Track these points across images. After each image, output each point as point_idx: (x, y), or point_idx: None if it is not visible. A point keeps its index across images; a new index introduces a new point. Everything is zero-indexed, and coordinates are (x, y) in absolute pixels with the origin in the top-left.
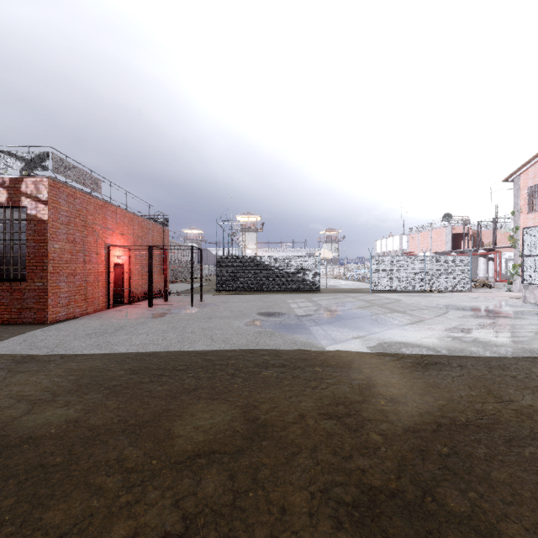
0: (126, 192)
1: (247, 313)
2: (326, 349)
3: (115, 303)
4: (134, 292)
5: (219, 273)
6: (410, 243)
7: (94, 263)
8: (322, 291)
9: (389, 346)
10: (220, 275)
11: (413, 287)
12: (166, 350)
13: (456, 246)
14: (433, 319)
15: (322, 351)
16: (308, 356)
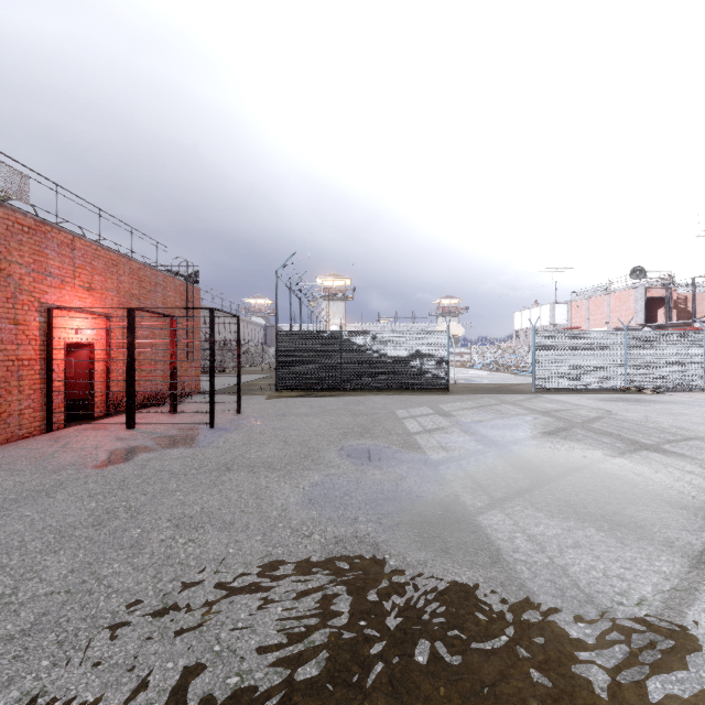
0: (100, 212)
1: (317, 449)
2: None
3: (76, 416)
4: (119, 396)
5: (281, 360)
6: (573, 314)
7: (6, 342)
8: (451, 389)
9: None
10: (282, 363)
11: (605, 383)
12: None
13: (649, 318)
14: None
15: None
16: None
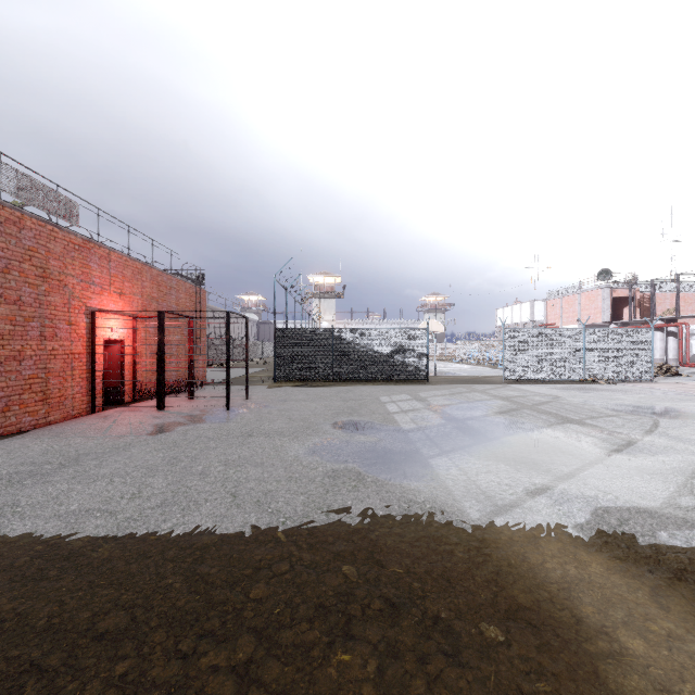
0: (128, 228)
1: (316, 423)
2: (484, 533)
3: (110, 401)
4: (143, 385)
5: (279, 354)
6: (548, 312)
7: (64, 339)
8: (430, 380)
9: (624, 524)
10: (280, 357)
11: (566, 374)
12: (119, 537)
13: (616, 316)
14: (646, 438)
15: (477, 543)
16: (448, 562)
